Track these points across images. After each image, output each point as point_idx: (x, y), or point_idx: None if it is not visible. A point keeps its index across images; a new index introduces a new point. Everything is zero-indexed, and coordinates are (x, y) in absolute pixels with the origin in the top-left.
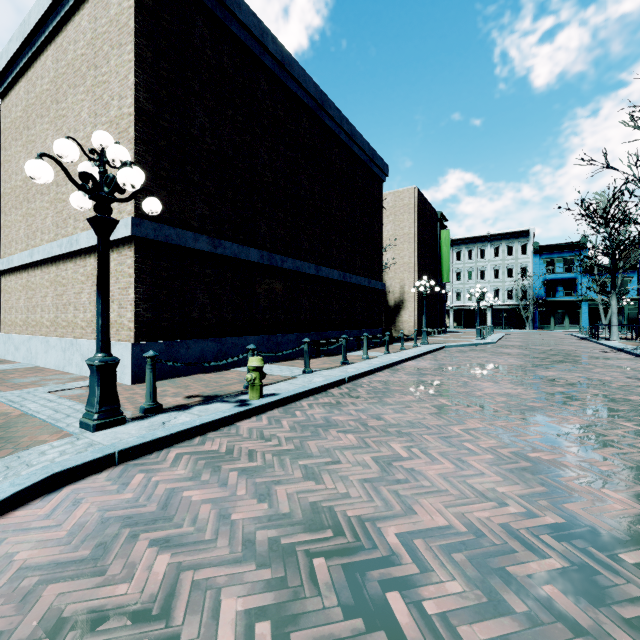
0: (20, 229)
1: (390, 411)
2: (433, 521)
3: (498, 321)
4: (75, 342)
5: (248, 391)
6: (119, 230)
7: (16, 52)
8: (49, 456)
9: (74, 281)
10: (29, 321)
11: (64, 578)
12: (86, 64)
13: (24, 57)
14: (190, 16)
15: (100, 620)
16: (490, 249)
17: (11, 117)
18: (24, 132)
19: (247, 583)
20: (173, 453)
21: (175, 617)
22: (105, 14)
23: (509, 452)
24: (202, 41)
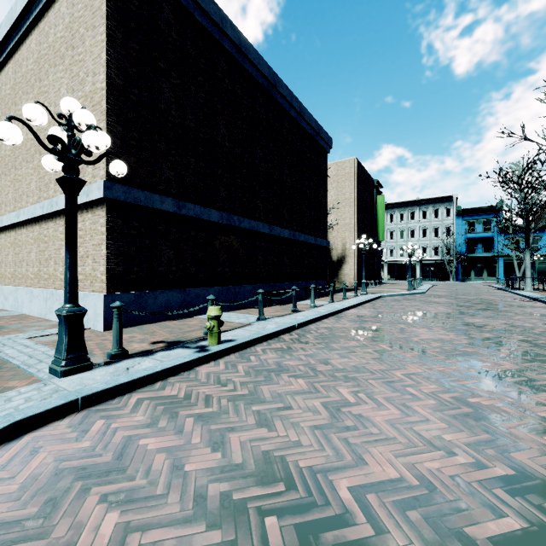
0: (9, 193)
1: (336, 356)
2: (384, 473)
3: (426, 274)
4: (55, 293)
5: (208, 337)
6: (93, 192)
7: (5, 37)
8: (14, 403)
9: (54, 238)
10: (16, 274)
11: (6, 541)
12: (65, 45)
13: (12, 41)
14: (157, 3)
15: None
16: (419, 212)
17: (1, 95)
18: (12, 107)
19: None
20: (134, 398)
21: None
22: (81, 0)
23: (450, 397)
24: (168, 25)
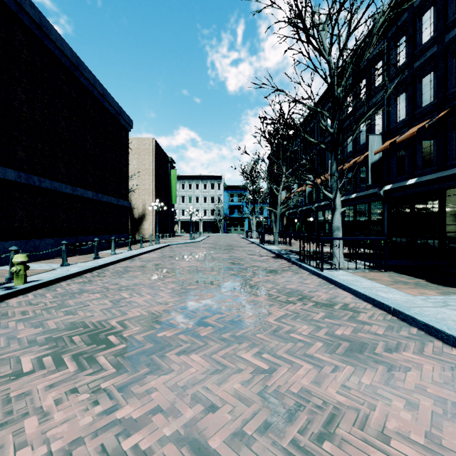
0: None
1: (125, 280)
2: (135, 315)
3: (206, 228)
4: None
5: (11, 281)
6: None
7: None
8: None
9: None
10: None
11: None
12: None
13: None
14: None
15: None
16: (202, 184)
17: None
18: None
19: (35, 351)
20: None
21: None
22: None
23: (179, 288)
24: None
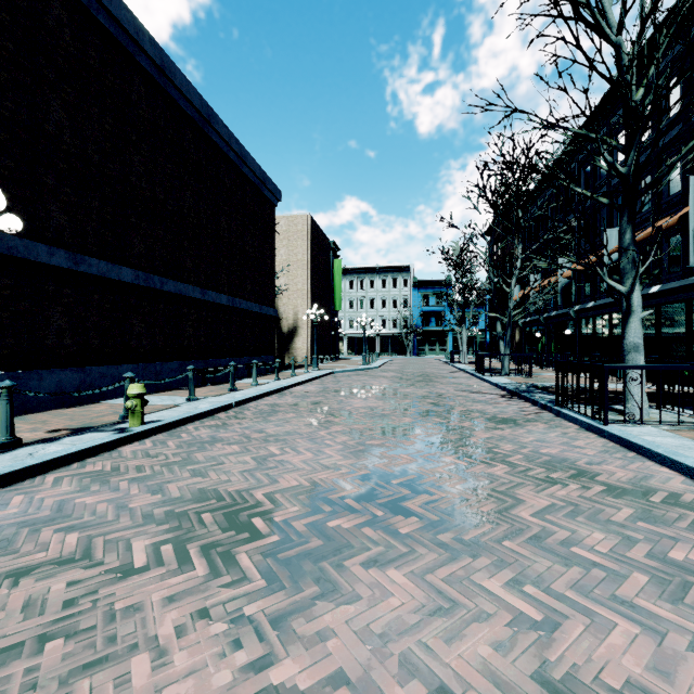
0: None
1: (272, 426)
2: (290, 484)
3: (385, 348)
4: None
5: (126, 420)
6: None
7: None
8: None
9: None
10: None
11: None
12: None
13: None
14: None
15: (29, 571)
16: (379, 280)
17: None
18: None
19: (151, 533)
20: (51, 478)
21: (96, 557)
22: None
23: (354, 443)
24: (59, 24)
